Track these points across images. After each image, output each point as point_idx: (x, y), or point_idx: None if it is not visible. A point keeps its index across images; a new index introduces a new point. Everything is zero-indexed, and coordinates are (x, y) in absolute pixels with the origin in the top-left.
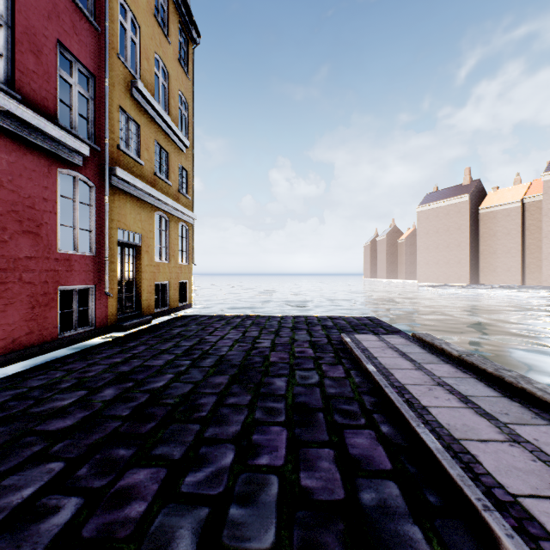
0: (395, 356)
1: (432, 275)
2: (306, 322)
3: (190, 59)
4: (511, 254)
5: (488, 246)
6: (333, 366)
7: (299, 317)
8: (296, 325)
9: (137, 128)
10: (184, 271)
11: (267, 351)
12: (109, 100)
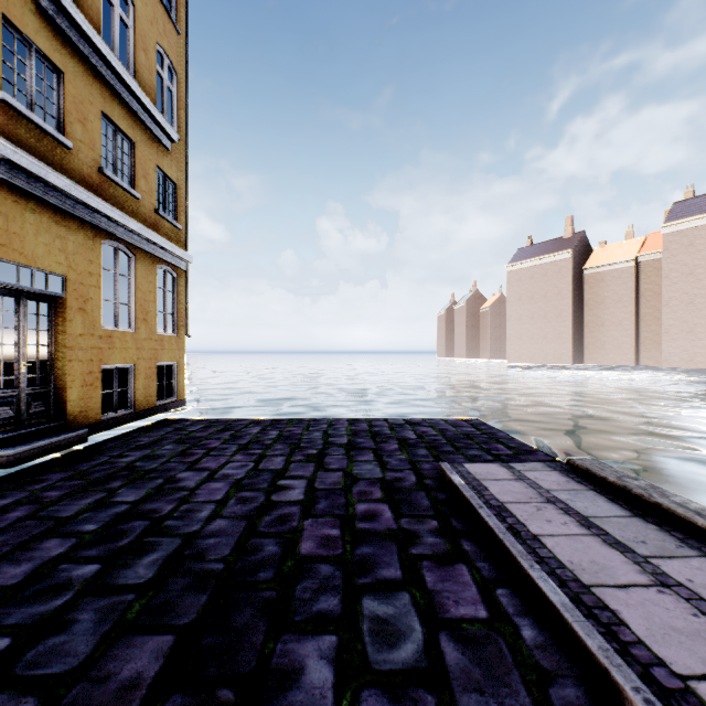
0: (576, 530)
1: (526, 353)
2: (371, 433)
3: (181, 2)
4: (623, 327)
5: (595, 316)
6: (446, 569)
7: (359, 422)
8: (355, 439)
9: (58, 78)
10: (168, 347)
11: (296, 515)
12: None
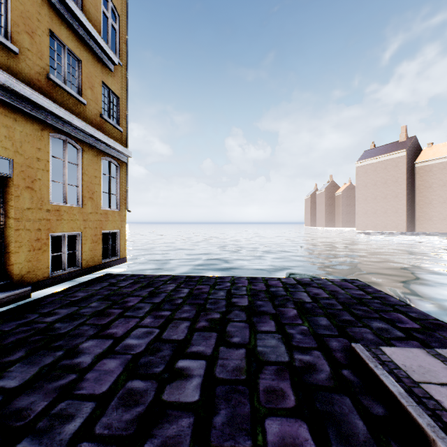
0: None
1: (370, 223)
2: (268, 294)
3: None
4: None
5: (424, 197)
6: None
7: (256, 281)
8: (255, 301)
9: None
10: (112, 219)
11: (185, 441)
12: None
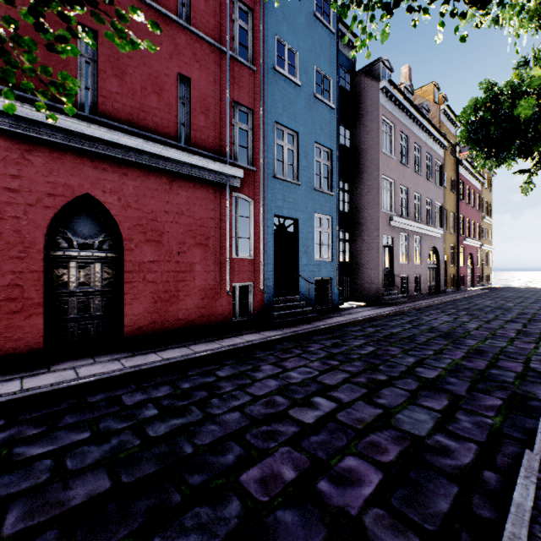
0: None
1: None
2: None
3: (491, 185)
4: None
5: None
6: None
7: None
8: None
9: (482, 228)
10: (490, 270)
11: (538, 290)
12: (480, 227)
